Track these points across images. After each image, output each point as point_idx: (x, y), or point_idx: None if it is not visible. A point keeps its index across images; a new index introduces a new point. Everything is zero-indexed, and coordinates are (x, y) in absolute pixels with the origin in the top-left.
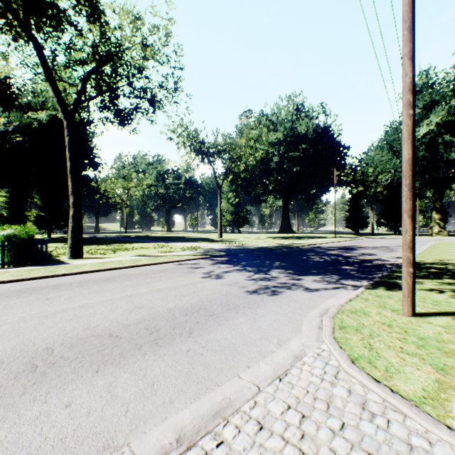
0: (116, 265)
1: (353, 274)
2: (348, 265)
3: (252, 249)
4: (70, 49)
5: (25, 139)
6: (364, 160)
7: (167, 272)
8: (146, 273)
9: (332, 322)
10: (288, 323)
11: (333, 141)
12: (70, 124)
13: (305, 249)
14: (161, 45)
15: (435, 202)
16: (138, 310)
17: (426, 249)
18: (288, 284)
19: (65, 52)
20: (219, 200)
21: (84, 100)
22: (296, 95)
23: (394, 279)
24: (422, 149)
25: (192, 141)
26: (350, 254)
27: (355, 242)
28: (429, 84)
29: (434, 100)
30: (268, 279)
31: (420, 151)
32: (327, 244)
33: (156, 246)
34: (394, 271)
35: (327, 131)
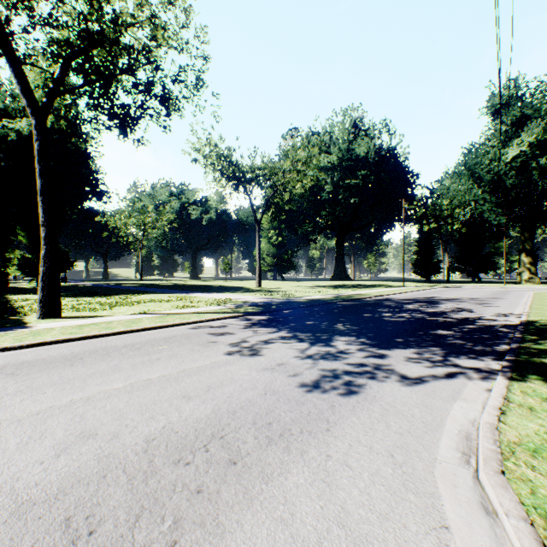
0: (98, 330)
1: (462, 344)
2: (445, 328)
3: (302, 303)
4: (49, 25)
5: (1, 157)
6: (437, 190)
7: (174, 343)
8: (141, 344)
9: (513, 494)
10: (408, 493)
11: (398, 166)
12: (40, 123)
13: (372, 303)
14: (179, 27)
15: (524, 243)
16: (83, 444)
17: (533, 303)
18: (368, 368)
19: (41, 28)
20: (257, 239)
21: (64, 91)
22: (354, 109)
23: (539, 357)
24: (511, 176)
25: (223, 163)
26: (437, 310)
27: (432, 293)
28: (517, 95)
29: (526, 115)
30: (333, 355)
31: (508, 178)
32: (398, 296)
33: (173, 298)
34: (525, 341)
35: (391, 155)
